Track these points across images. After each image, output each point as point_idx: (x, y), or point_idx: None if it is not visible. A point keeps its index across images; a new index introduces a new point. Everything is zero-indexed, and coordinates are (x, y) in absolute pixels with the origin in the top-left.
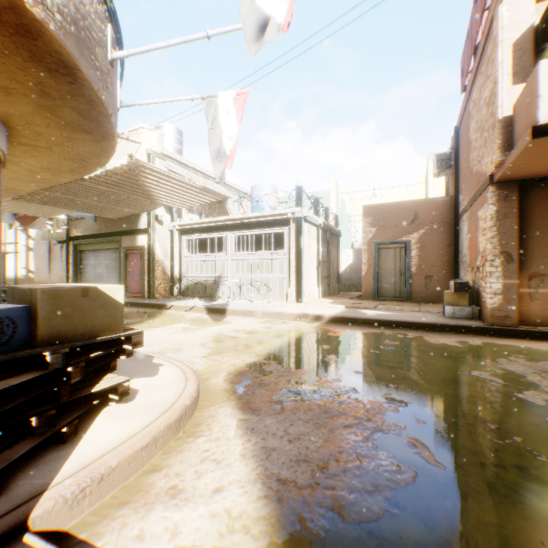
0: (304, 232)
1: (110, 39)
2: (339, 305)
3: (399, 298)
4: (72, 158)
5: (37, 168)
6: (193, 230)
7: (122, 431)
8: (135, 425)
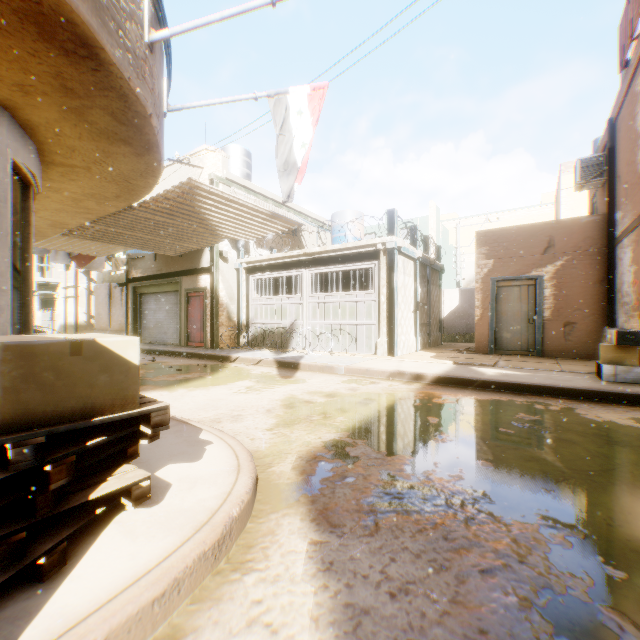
0: (398, 267)
1: (148, 16)
2: (445, 360)
3: (526, 352)
4: (115, 181)
5: (79, 195)
6: (263, 268)
7: (130, 563)
8: (152, 552)
